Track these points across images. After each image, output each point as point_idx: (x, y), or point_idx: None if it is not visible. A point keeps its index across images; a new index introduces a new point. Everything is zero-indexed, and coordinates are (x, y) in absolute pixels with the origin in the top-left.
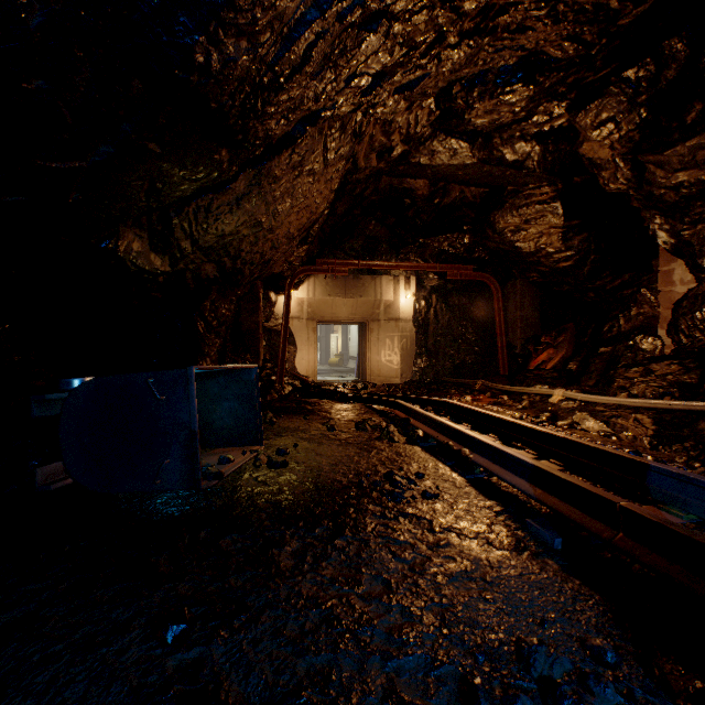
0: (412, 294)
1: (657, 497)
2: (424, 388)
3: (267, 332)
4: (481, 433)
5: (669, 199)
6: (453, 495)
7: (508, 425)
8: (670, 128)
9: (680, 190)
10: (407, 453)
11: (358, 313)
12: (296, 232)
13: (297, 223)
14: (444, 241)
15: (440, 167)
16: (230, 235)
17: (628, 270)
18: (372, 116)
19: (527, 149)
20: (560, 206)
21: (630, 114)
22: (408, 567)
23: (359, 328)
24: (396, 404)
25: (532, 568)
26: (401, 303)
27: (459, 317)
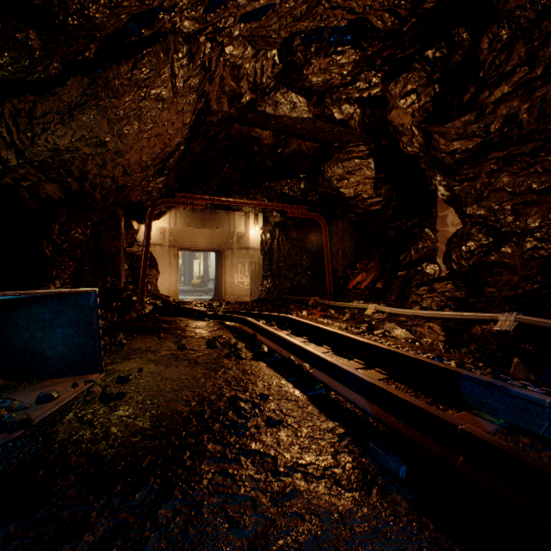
0: (260, 228)
1: (469, 403)
2: (269, 305)
3: (129, 256)
4: (317, 345)
5: (447, 162)
6: (297, 418)
7: (339, 338)
8: (452, 104)
9: (455, 155)
10: (253, 370)
11: (215, 242)
12: (150, 161)
13: (150, 151)
14: (285, 185)
15: (282, 119)
16: (68, 151)
17: (417, 214)
18: (222, 56)
19: (350, 110)
20: (372, 162)
21: (428, 88)
22: (247, 545)
23: (216, 255)
24: (244, 321)
25: (386, 516)
26: (251, 235)
27: (297, 248)
